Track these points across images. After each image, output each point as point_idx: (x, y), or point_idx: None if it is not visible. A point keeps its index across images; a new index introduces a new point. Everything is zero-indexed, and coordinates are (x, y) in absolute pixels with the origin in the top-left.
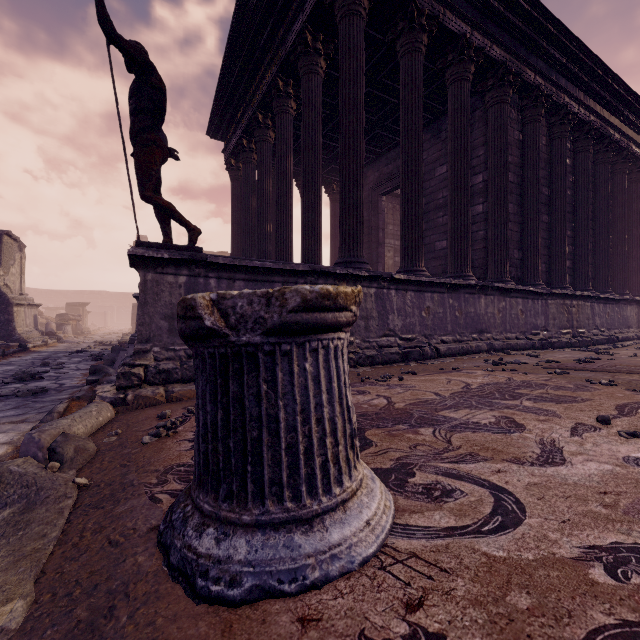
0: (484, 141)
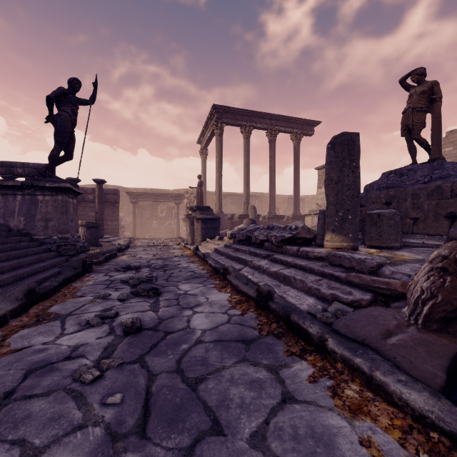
0: None
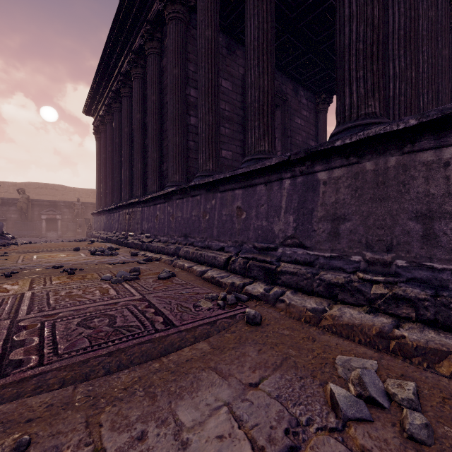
0: (315, 124)
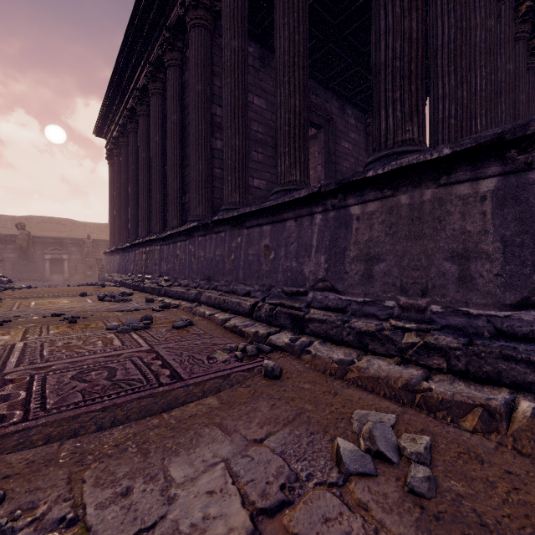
0: (365, 149)
